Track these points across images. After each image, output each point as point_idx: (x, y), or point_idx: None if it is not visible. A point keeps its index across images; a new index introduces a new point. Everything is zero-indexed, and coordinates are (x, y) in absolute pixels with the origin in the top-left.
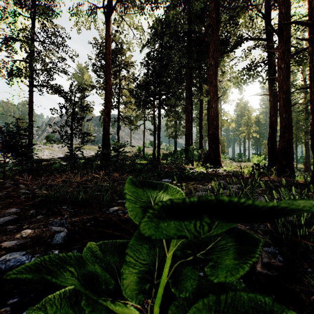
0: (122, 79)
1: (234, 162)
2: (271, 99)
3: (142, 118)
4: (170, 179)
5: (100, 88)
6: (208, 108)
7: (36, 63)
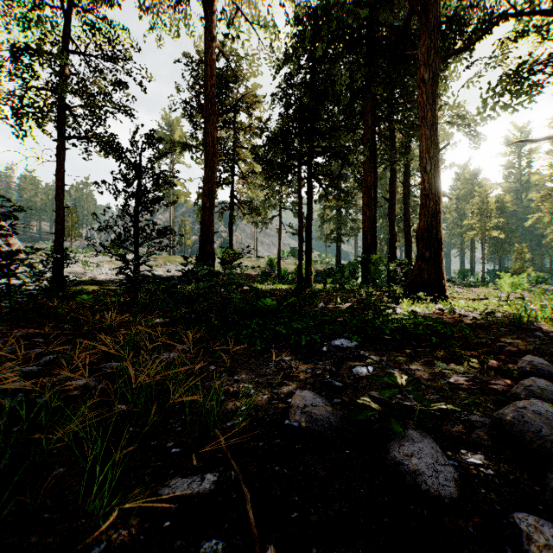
0: (239, 129)
1: (457, 287)
2: None
3: (276, 206)
4: (351, 339)
5: (198, 148)
6: (405, 181)
7: (64, 90)
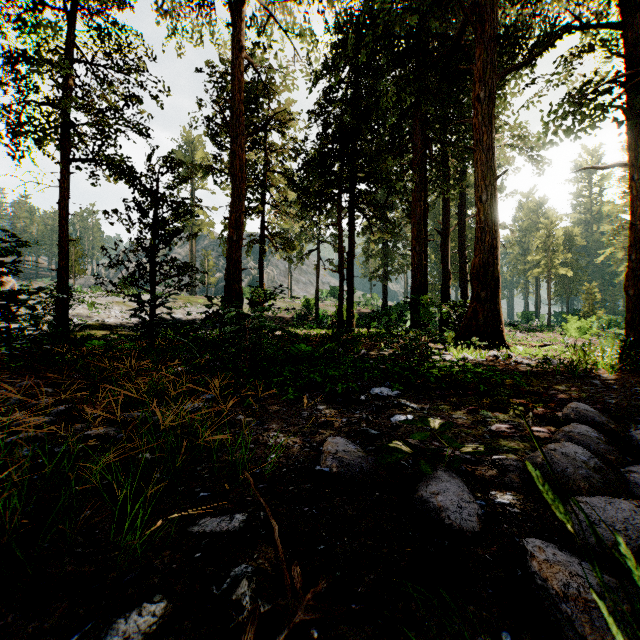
0: (271, 151)
1: (519, 332)
2: (633, 176)
3: (314, 239)
4: (393, 387)
5: (223, 171)
6: (460, 212)
7: (70, 106)
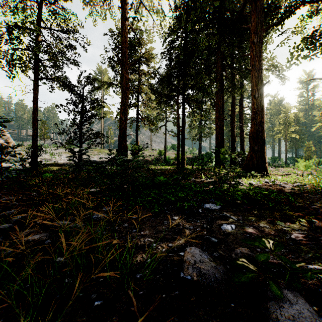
0: (142, 74)
1: (271, 167)
2: None
3: (163, 120)
4: (216, 203)
5: (117, 85)
6: (240, 104)
7: (37, 50)
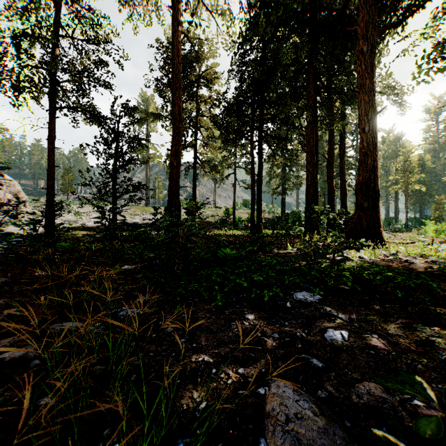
0: (201, 101)
1: (385, 233)
2: None
3: (232, 165)
4: (313, 292)
5: (167, 117)
6: (341, 143)
7: (53, 67)
